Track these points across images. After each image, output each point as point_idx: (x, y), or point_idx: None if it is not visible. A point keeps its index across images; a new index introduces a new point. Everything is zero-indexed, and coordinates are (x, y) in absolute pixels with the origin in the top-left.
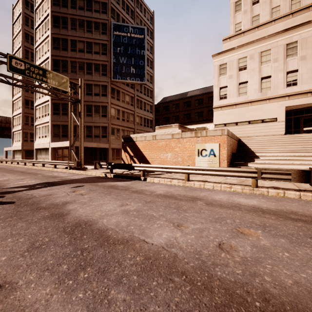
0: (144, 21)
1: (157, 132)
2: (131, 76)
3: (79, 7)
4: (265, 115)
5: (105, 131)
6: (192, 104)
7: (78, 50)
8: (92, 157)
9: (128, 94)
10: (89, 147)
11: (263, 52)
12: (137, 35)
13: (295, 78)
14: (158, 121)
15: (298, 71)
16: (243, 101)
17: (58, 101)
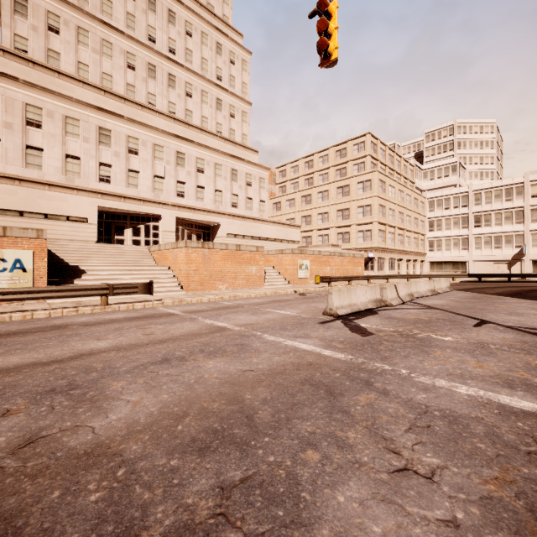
0: None
1: None
2: None
3: None
4: (72, 211)
5: None
6: None
7: None
8: None
9: None
10: None
11: (70, 119)
12: None
13: (109, 174)
14: None
15: (112, 168)
16: (36, 179)
17: None
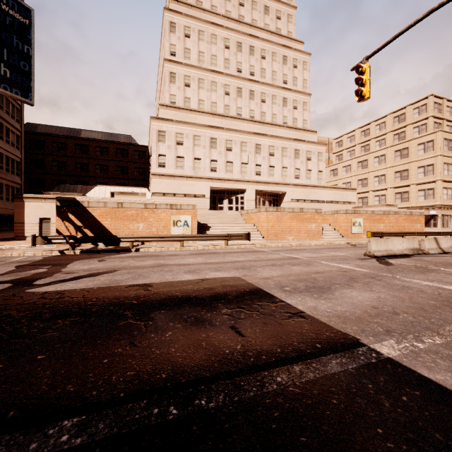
0: None
1: (125, 200)
2: (1, 80)
3: None
4: (197, 191)
5: None
6: (91, 151)
7: None
8: None
9: None
10: None
11: (196, 136)
12: (16, 14)
13: (216, 166)
14: None
15: (217, 162)
16: (181, 175)
17: None
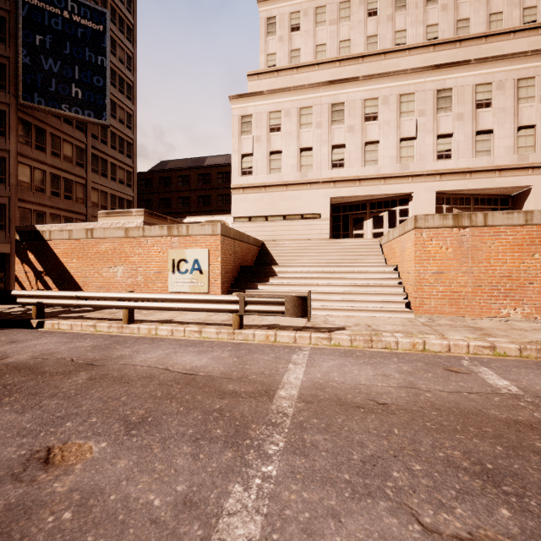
0: (111, 0)
1: (96, 223)
2: (72, 103)
3: None
4: (305, 208)
5: None
6: (212, 180)
7: None
8: None
9: (69, 142)
10: None
11: (303, 110)
12: (88, 22)
13: (342, 156)
14: (150, 204)
15: (345, 148)
16: (276, 182)
17: None
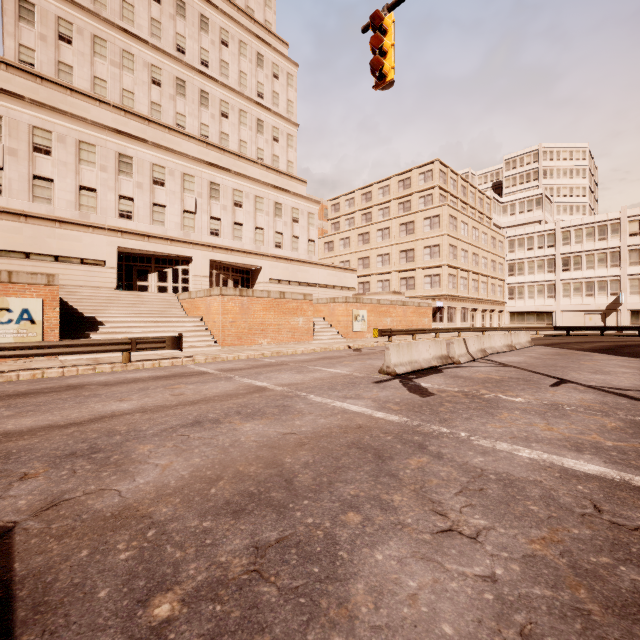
0: None
1: None
2: None
3: None
4: (87, 253)
5: None
6: None
7: None
8: None
9: None
10: None
11: (85, 144)
12: None
13: (131, 209)
14: None
15: (134, 202)
16: (44, 215)
17: None
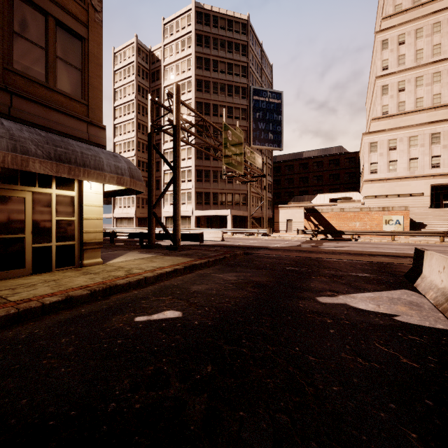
0: (266, 76)
1: (345, 206)
2: (269, 142)
3: (221, 70)
4: (413, 190)
5: (244, 198)
6: (309, 167)
7: (220, 115)
8: (223, 226)
9: None
10: (219, 215)
11: (412, 137)
12: (275, 100)
13: (438, 162)
14: None
15: (441, 157)
16: (393, 177)
17: (201, 168)
